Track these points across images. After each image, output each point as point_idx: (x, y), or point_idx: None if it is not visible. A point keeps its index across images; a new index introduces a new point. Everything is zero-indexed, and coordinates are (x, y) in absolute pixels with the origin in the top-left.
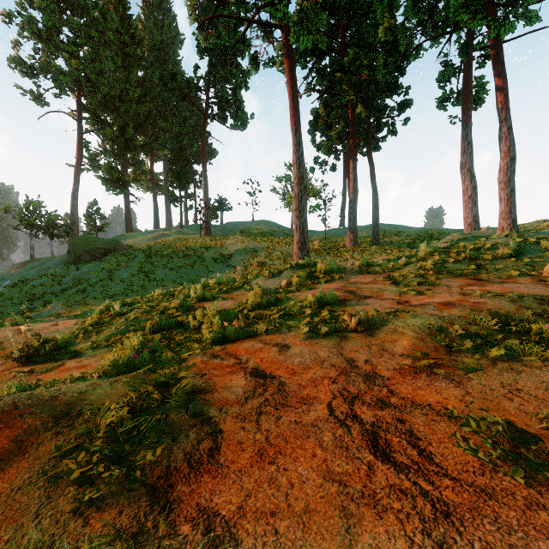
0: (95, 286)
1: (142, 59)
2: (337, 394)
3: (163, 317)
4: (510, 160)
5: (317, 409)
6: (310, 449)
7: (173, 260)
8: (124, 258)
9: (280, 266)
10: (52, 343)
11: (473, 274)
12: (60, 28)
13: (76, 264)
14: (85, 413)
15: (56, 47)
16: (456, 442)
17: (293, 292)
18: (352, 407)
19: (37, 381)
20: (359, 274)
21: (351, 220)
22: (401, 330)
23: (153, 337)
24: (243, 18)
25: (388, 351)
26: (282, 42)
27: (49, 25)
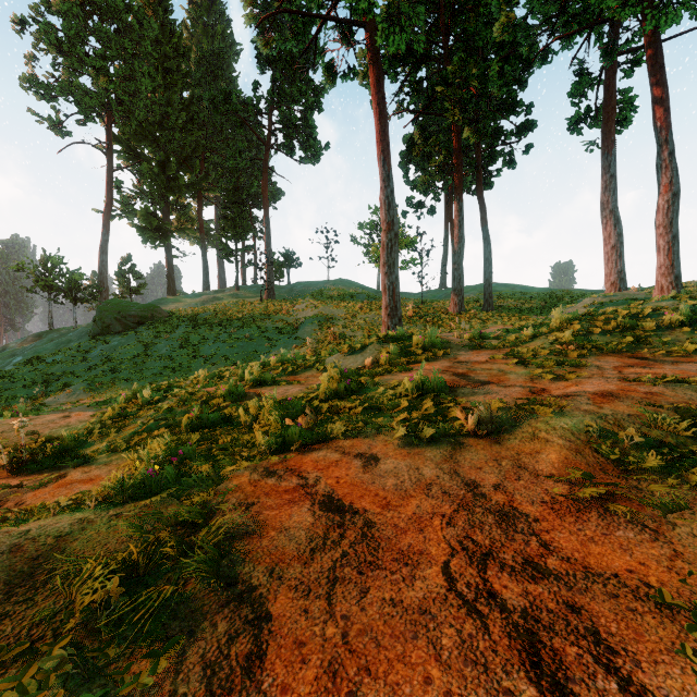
0: (127, 364)
1: (188, 76)
2: (457, 546)
3: (204, 410)
4: (672, 197)
5: (427, 576)
6: (421, 664)
7: (226, 330)
8: (164, 328)
9: (363, 338)
10: (57, 443)
11: (630, 351)
12: (85, 38)
13: (104, 336)
14: (58, 574)
15: (80, 62)
16: (690, 667)
17: (382, 375)
18: (484, 573)
19: (3, 512)
20: (470, 349)
21: (455, 279)
22: (543, 436)
23: (191, 437)
24: (314, 14)
25: (527, 469)
26: (366, 45)
27: (71, 34)
